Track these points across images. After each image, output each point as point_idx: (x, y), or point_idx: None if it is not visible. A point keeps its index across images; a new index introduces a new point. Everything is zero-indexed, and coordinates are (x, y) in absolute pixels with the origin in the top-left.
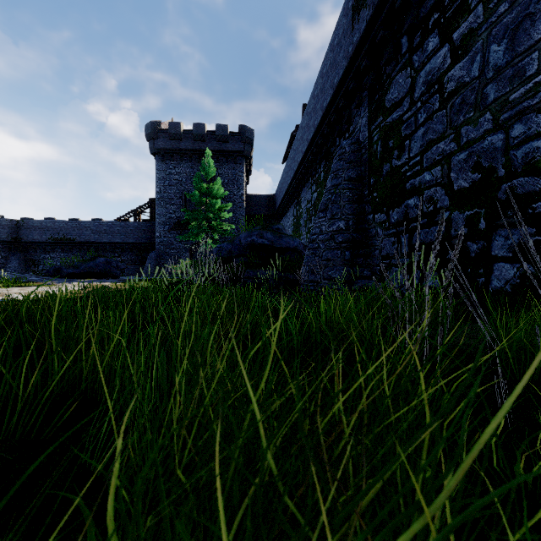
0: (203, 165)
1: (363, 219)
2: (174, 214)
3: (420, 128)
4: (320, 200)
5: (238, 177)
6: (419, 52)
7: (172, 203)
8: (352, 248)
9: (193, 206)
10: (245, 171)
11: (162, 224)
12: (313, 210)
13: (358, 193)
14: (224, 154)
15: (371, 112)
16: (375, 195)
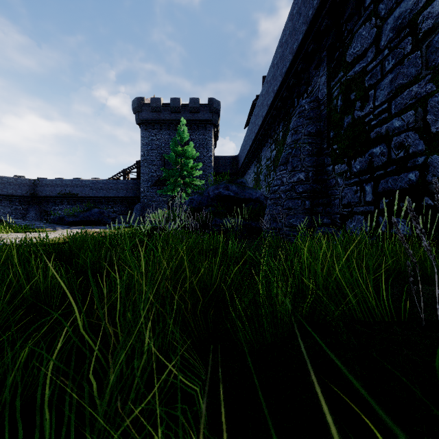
0: (178, 131)
1: (323, 170)
2: (155, 173)
3: (387, 76)
4: (279, 157)
5: (207, 141)
6: None
7: (154, 164)
8: (311, 197)
9: (171, 166)
10: (213, 136)
11: (146, 181)
12: (272, 166)
13: (317, 146)
14: (196, 122)
15: (331, 69)
16: (335, 147)
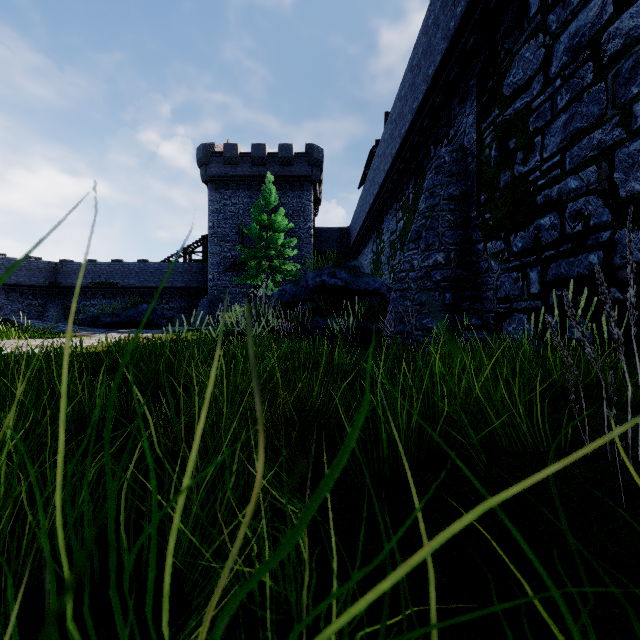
0: (262, 192)
1: (470, 250)
2: (229, 252)
3: (560, 116)
4: (408, 230)
5: (305, 206)
6: (559, 8)
7: (227, 239)
8: (454, 288)
9: (252, 243)
10: (313, 199)
11: (216, 265)
12: (398, 242)
13: (463, 215)
14: (288, 179)
15: (481, 105)
16: (488, 217)
